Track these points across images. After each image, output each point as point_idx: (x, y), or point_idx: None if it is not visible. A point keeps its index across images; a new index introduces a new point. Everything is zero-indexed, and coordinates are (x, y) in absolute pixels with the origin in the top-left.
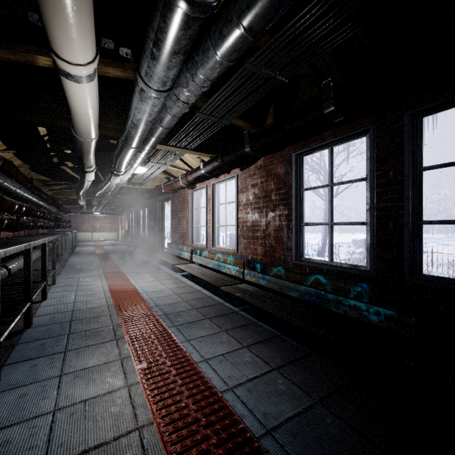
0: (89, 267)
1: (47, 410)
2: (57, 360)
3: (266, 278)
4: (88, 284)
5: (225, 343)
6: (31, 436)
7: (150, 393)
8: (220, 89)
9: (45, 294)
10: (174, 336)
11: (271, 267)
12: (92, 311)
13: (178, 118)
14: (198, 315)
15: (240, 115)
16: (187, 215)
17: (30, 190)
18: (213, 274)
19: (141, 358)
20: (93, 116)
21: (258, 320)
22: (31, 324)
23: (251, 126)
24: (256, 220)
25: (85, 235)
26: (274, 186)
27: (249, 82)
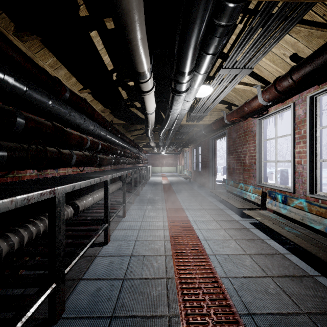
0: (155, 197)
1: None
2: None
3: None
4: (151, 221)
5: None
6: None
7: None
8: None
9: (107, 237)
10: None
11: None
12: (144, 292)
13: None
14: None
15: None
16: (251, 148)
17: (113, 133)
18: None
19: None
20: None
21: None
22: (61, 313)
23: None
24: None
25: (157, 169)
26: None
27: None
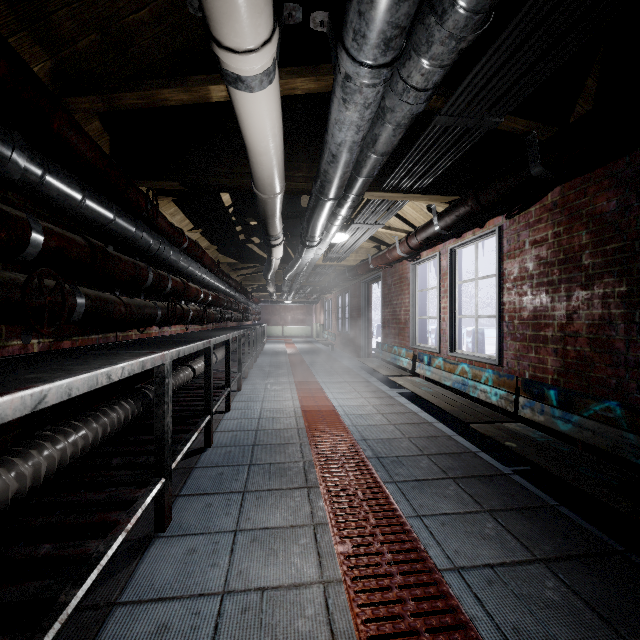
0: (278, 371)
1: (215, 589)
2: (233, 504)
3: (572, 419)
4: (276, 393)
5: (493, 541)
6: (192, 629)
7: (359, 612)
8: (490, 50)
9: (229, 404)
10: (394, 502)
11: (585, 400)
12: (278, 435)
13: (403, 128)
14: (433, 468)
15: (517, 108)
16: (406, 301)
17: (217, 276)
18: (453, 397)
19: (343, 532)
20: (276, 153)
21: (558, 504)
22: (211, 442)
23: (540, 126)
24: (542, 306)
25: (276, 330)
26: (587, 239)
27: (564, 7)
